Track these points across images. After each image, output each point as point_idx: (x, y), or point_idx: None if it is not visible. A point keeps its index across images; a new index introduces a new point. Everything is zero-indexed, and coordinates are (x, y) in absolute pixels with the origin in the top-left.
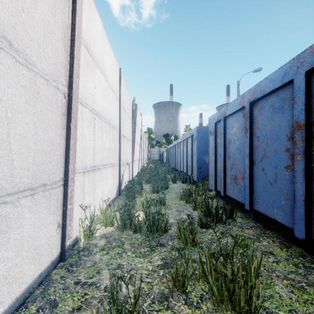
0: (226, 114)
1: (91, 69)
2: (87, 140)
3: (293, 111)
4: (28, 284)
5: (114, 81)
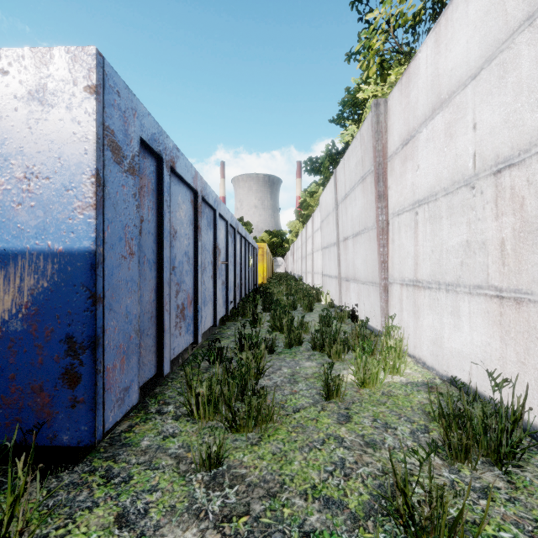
0: (177, 165)
1: (411, 157)
2: (406, 248)
3: (213, 233)
4: (374, 327)
5: (510, 2)
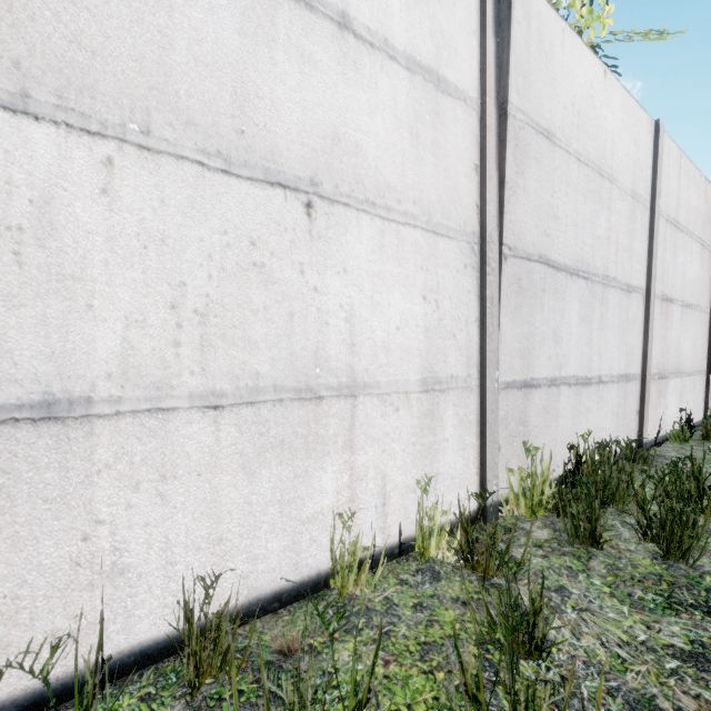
0: None
1: None
2: None
3: None
4: (695, 421)
5: None
